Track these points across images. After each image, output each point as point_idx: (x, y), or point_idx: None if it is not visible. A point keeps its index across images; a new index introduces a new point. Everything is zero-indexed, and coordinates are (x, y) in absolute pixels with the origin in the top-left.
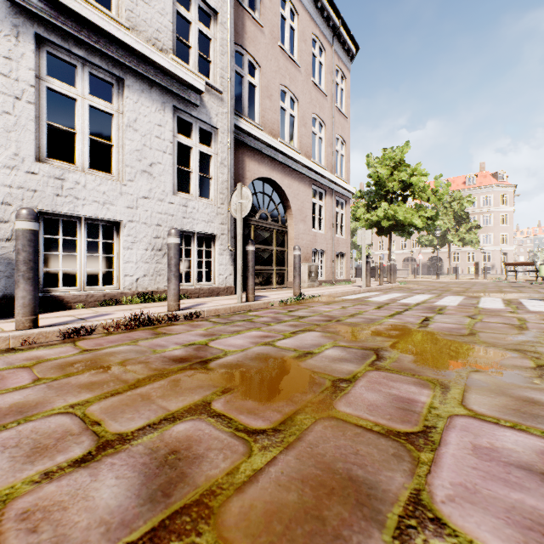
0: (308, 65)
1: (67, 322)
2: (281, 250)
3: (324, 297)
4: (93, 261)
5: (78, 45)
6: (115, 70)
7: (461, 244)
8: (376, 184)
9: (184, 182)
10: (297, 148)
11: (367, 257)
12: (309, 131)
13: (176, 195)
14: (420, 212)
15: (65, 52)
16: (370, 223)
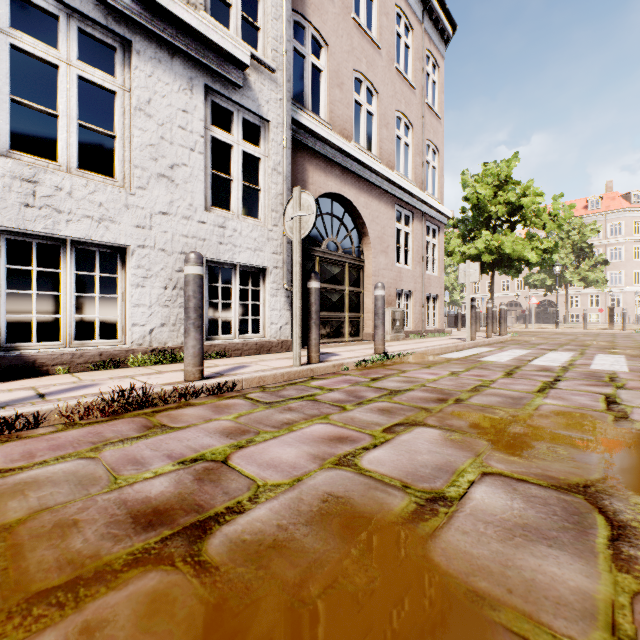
0: (391, 47)
1: (9, 403)
2: (355, 291)
3: (417, 356)
4: (107, 305)
5: None
6: (117, 26)
7: (582, 284)
8: (474, 208)
9: (225, 198)
10: (376, 156)
11: (472, 300)
12: (392, 134)
13: (209, 211)
14: (533, 242)
15: None
16: (466, 258)
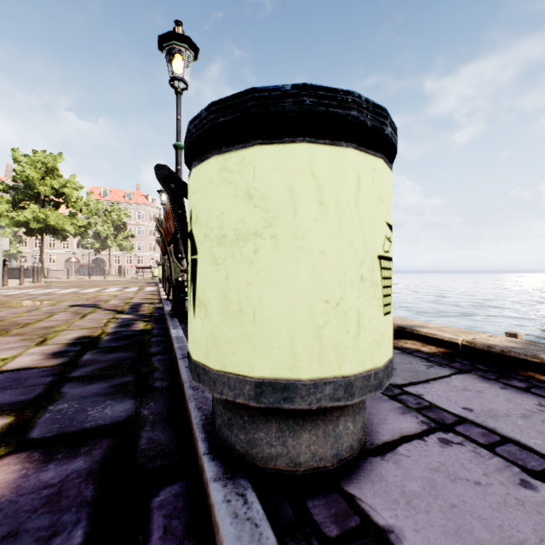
0: None
1: None
2: None
3: None
4: None
5: None
6: None
7: (119, 249)
8: (25, 182)
9: None
10: None
11: (5, 261)
12: None
13: None
14: (73, 220)
15: None
16: (16, 223)
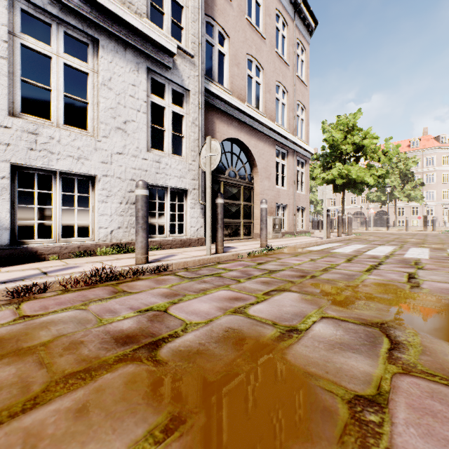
0: (273, 38)
1: (25, 277)
2: (248, 204)
3: (289, 248)
4: (79, 214)
5: (52, 4)
6: (89, 30)
7: (406, 200)
8: (330, 147)
9: (160, 142)
10: (262, 112)
11: (327, 211)
12: (273, 97)
13: (150, 151)
14: (371, 170)
15: (40, 10)
16: (325, 182)
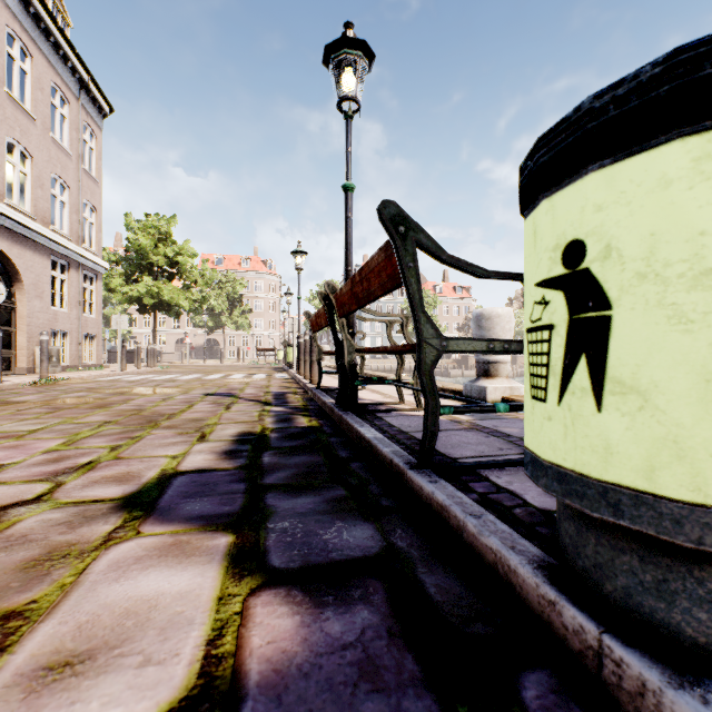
0: (47, 118)
1: None
2: (8, 330)
3: (76, 380)
4: None
5: None
6: None
7: (234, 327)
8: (137, 252)
9: None
10: (31, 212)
11: (124, 342)
12: (48, 194)
13: None
14: (188, 293)
15: None
16: (130, 298)
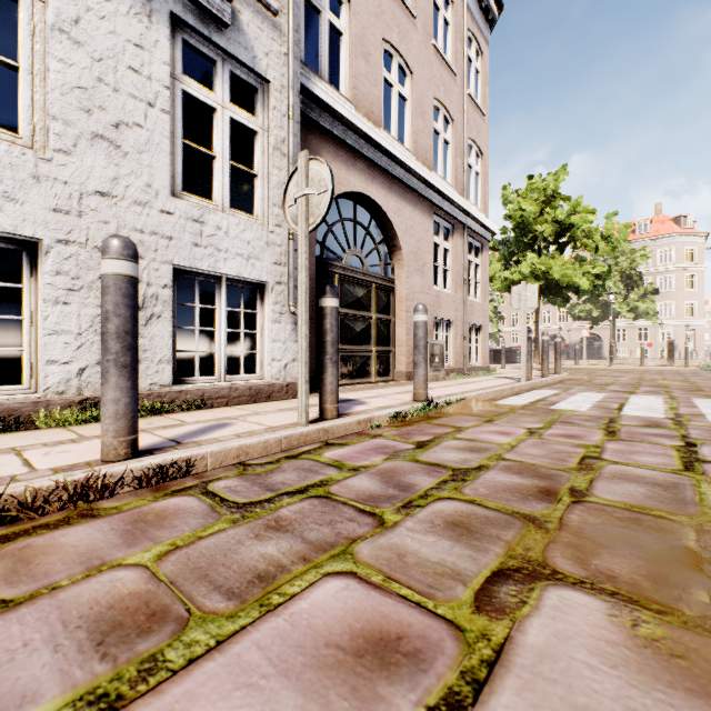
0: (428, 19)
1: None
2: (385, 318)
3: (468, 402)
4: None
5: None
6: None
7: (632, 316)
8: (517, 227)
9: (212, 190)
10: (409, 151)
11: (527, 331)
12: (429, 126)
13: (179, 198)
14: (584, 266)
15: None
16: (509, 285)
